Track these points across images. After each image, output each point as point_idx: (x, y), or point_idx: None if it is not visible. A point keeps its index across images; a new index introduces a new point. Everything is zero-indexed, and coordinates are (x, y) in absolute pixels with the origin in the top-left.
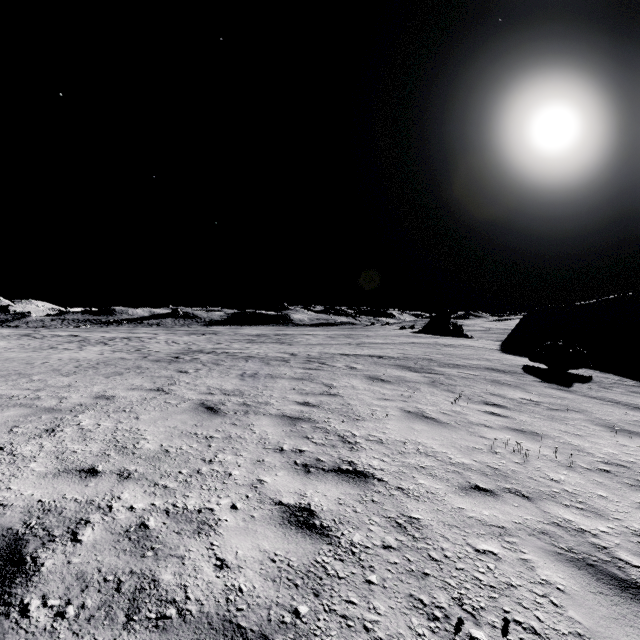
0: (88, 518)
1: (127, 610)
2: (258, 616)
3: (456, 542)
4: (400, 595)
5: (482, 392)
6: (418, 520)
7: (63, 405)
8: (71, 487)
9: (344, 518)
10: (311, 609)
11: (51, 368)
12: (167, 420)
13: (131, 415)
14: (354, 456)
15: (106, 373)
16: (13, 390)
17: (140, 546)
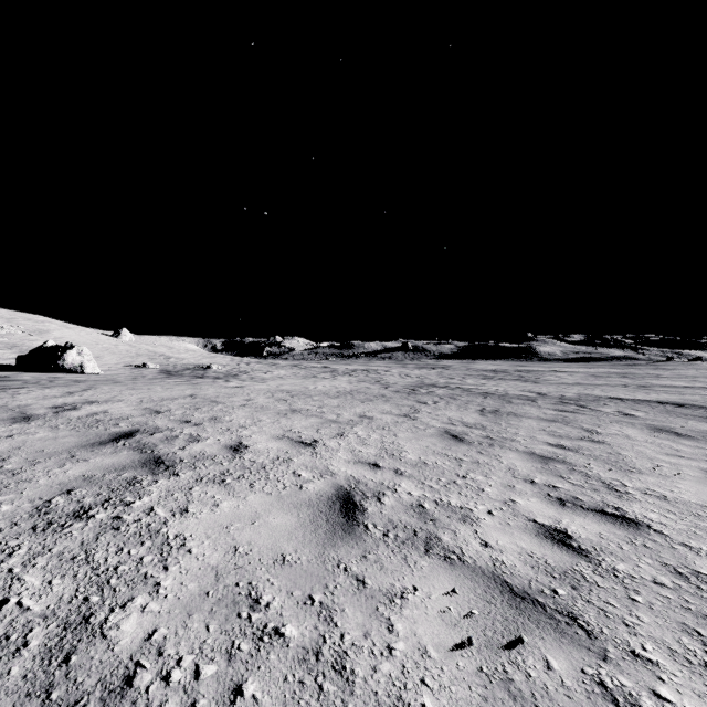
0: (384, 492)
1: (424, 546)
2: (520, 581)
3: None
4: (669, 619)
5: None
6: None
7: (341, 419)
8: (367, 472)
9: (606, 549)
10: (568, 594)
11: (321, 392)
12: (419, 440)
13: (390, 432)
14: (623, 504)
15: (360, 399)
16: (306, 405)
17: (422, 516)
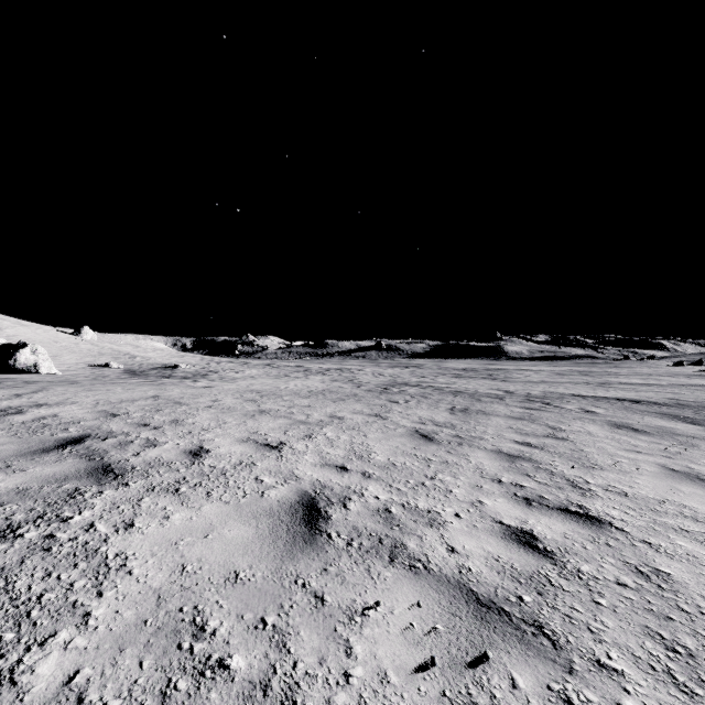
0: (350, 497)
1: (389, 555)
2: (486, 589)
3: None
4: (633, 622)
5: None
6: (668, 574)
7: (310, 420)
8: (333, 475)
9: (571, 550)
10: (534, 601)
11: (293, 392)
12: (389, 441)
13: (360, 433)
14: (586, 501)
15: (332, 398)
16: (275, 406)
17: (389, 522)
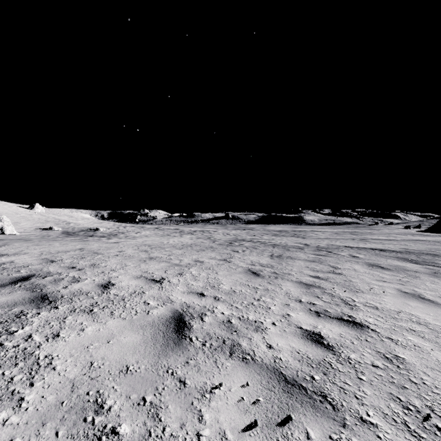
0: (205, 313)
1: (229, 351)
2: (291, 372)
3: (435, 378)
4: (382, 391)
5: None
6: (403, 359)
7: (182, 263)
8: (195, 299)
9: (344, 344)
10: (321, 379)
11: (171, 245)
12: (232, 276)
13: (213, 271)
14: (353, 313)
15: (196, 249)
16: (160, 254)
17: (230, 329)
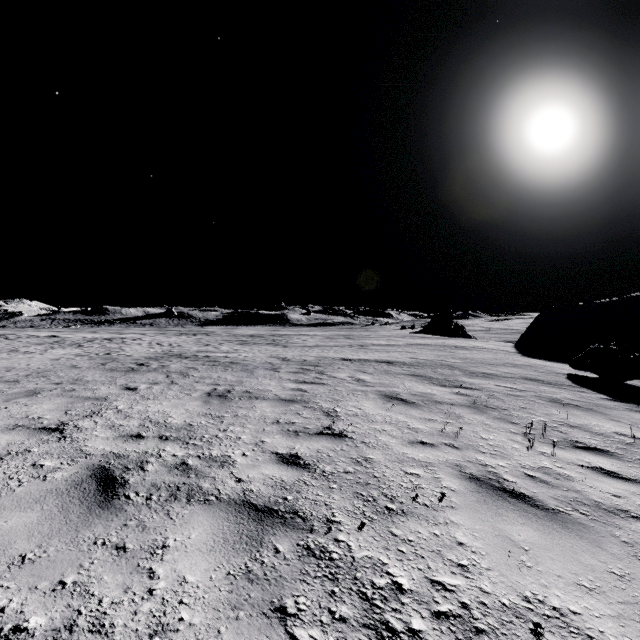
0: None
1: None
2: None
3: None
4: None
5: (552, 421)
6: None
7: None
8: None
9: None
10: None
11: None
12: None
13: None
14: None
15: (16, 392)
16: None
17: None
